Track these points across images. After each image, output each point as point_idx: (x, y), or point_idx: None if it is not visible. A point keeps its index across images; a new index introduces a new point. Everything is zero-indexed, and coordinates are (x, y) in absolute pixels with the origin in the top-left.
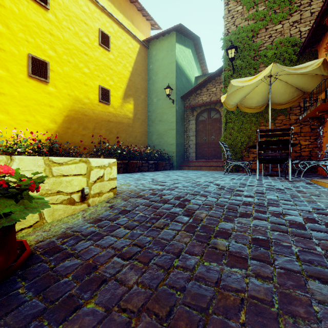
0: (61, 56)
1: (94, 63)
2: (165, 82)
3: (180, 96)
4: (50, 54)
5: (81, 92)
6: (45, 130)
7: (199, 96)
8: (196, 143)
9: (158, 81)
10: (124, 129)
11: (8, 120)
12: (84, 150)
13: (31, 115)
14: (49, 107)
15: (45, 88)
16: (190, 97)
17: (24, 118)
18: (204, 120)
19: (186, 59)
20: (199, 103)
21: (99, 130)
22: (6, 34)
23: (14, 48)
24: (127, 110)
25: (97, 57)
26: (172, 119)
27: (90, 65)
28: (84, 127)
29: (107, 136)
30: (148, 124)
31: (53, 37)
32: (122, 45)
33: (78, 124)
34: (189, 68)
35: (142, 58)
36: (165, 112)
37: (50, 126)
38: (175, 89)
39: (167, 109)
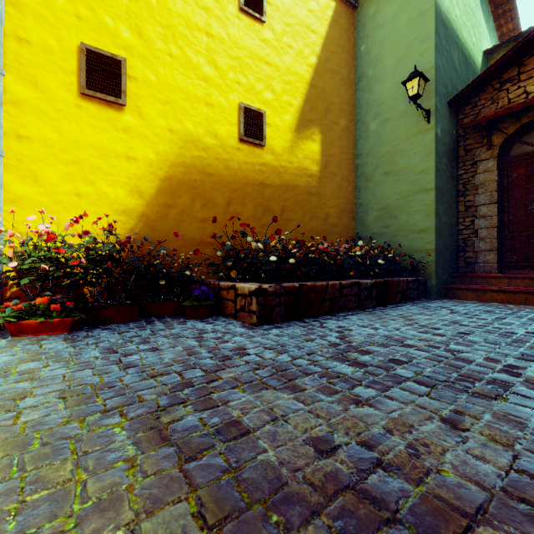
0: (154, 43)
1: (228, 53)
2: (401, 72)
3: (447, 99)
4: (129, 42)
5: (198, 122)
6: (118, 214)
7: (511, 85)
8: (500, 223)
9: (382, 77)
10: (298, 202)
11: (37, 196)
12: (206, 254)
13: (87, 180)
14: (127, 162)
15: (118, 120)
16: (478, 98)
17: (71, 188)
18: (531, 154)
19: (462, 2)
20: (516, 103)
21: (240, 208)
22: (32, 6)
23: (49, 35)
24: (305, 156)
25: (235, 40)
26: (423, 164)
27: (220, 60)
28: (206, 202)
29: (259, 220)
30: (357, 185)
31: (134, 2)
32: (294, 6)
33: (192, 196)
34: (470, 27)
35: (342, 32)
36: (401, 149)
37: (129, 204)
38: (432, 82)
39: (409, 141)
